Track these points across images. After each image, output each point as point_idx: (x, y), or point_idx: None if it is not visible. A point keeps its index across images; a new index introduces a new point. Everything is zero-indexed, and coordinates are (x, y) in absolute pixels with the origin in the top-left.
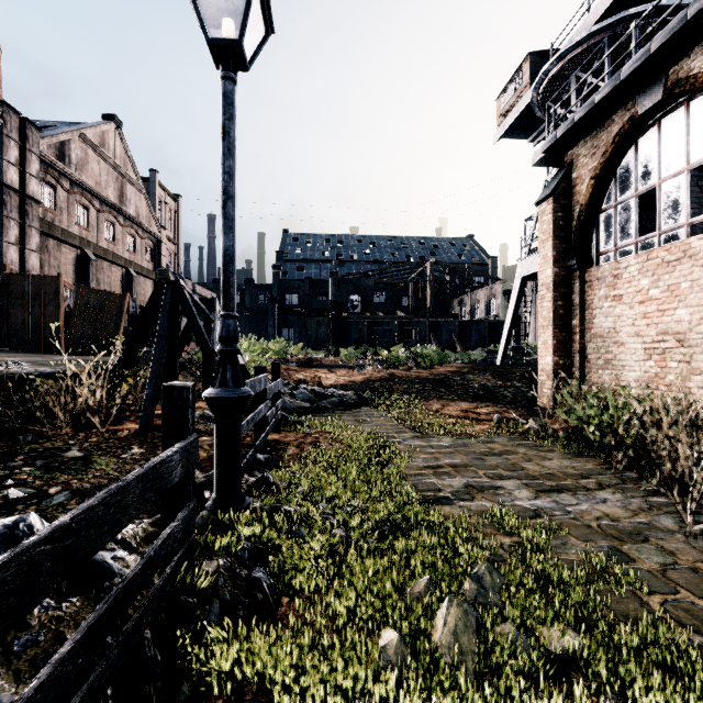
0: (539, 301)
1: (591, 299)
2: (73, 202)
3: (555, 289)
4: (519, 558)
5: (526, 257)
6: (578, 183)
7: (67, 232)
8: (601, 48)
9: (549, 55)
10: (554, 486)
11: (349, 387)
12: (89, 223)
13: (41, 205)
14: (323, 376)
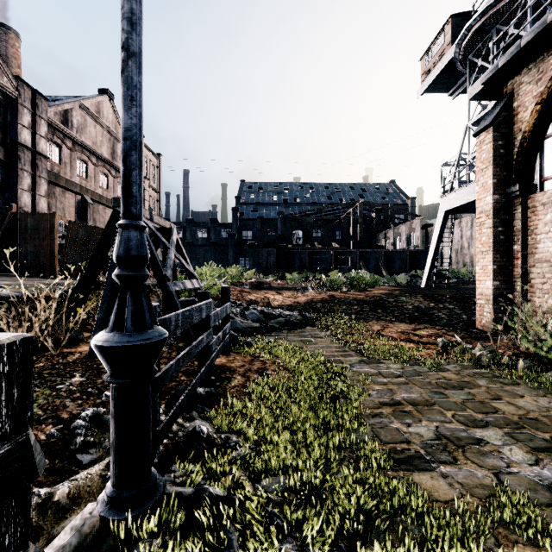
0: (478, 228)
1: (535, 224)
2: (74, 158)
3: (495, 215)
4: None
5: (449, 193)
6: (520, 111)
7: (70, 181)
8: (523, 1)
9: (469, 16)
10: (549, 440)
11: (294, 307)
12: (88, 175)
13: (49, 160)
14: (271, 297)
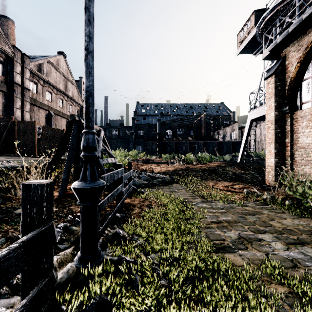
0: (266, 129)
1: (297, 128)
2: (44, 90)
3: (276, 123)
4: (298, 311)
5: (253, 110)
6: (289, 66)
7: (42, 103)
8: (293, 3)
9: (264, 11)
10: (296, 239)
11: (167, 173)
12: (52, 99)
13: (31, 92)
14: (154, 167)
